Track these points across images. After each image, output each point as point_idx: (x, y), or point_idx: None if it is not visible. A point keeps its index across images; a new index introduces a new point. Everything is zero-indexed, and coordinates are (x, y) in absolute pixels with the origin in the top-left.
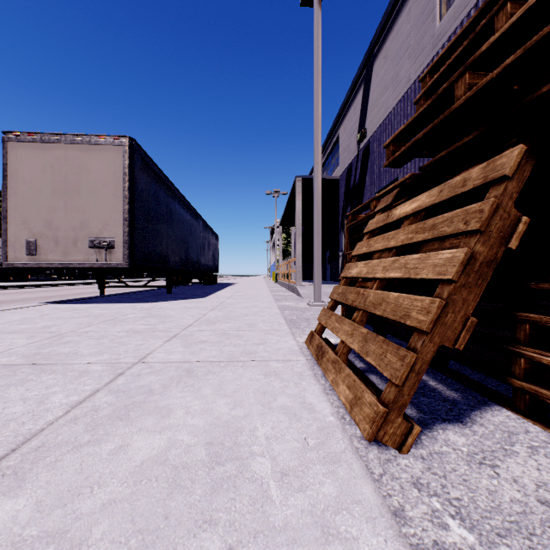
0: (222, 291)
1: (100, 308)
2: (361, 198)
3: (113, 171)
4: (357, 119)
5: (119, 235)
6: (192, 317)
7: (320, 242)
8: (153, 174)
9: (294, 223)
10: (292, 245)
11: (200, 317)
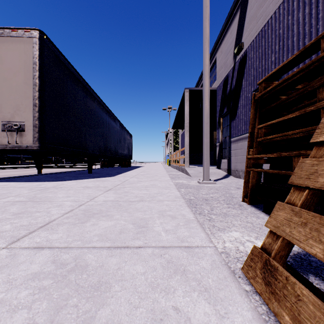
0: (130, 171)
1: (3, 187)
2: (237, 99)
3: (23, 61)
4: (233, 39)
5: (29, 119)
6: (72, 203)
7: (208, 131)
8: (69, 73)
9: (181, 127)
10: (180, 142)
11: (82, 203)
